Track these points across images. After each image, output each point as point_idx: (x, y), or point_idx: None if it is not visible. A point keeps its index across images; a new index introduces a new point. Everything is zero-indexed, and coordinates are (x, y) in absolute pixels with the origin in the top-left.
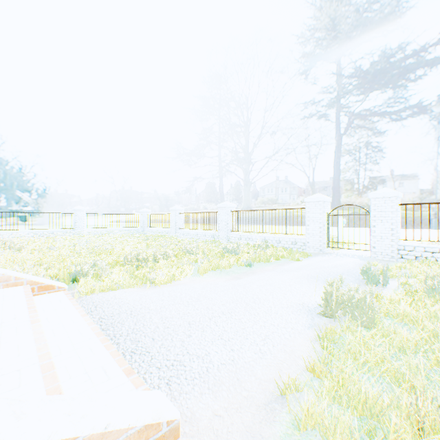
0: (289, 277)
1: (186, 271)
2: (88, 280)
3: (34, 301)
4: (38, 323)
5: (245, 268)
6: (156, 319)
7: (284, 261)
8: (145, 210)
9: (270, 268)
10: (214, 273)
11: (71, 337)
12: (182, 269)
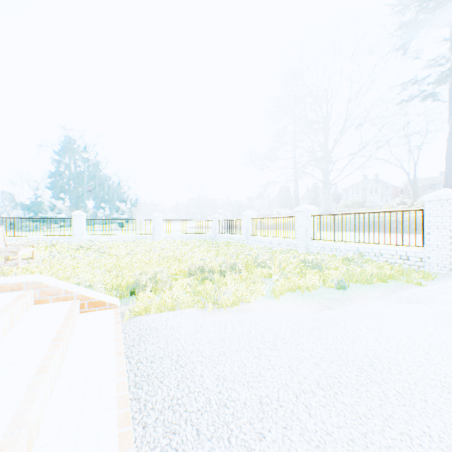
0: (418, 316)
1: (257, 291)
2: (147, 293)
3: (67, 327)
4: (43, 375)
5: (337, 291)
6: (208, 380)
7: (395, 284)
8: (216, 216)
9: (375, 294)
10: (294, 295)
11: (85, 399)
12: (252, 288)
